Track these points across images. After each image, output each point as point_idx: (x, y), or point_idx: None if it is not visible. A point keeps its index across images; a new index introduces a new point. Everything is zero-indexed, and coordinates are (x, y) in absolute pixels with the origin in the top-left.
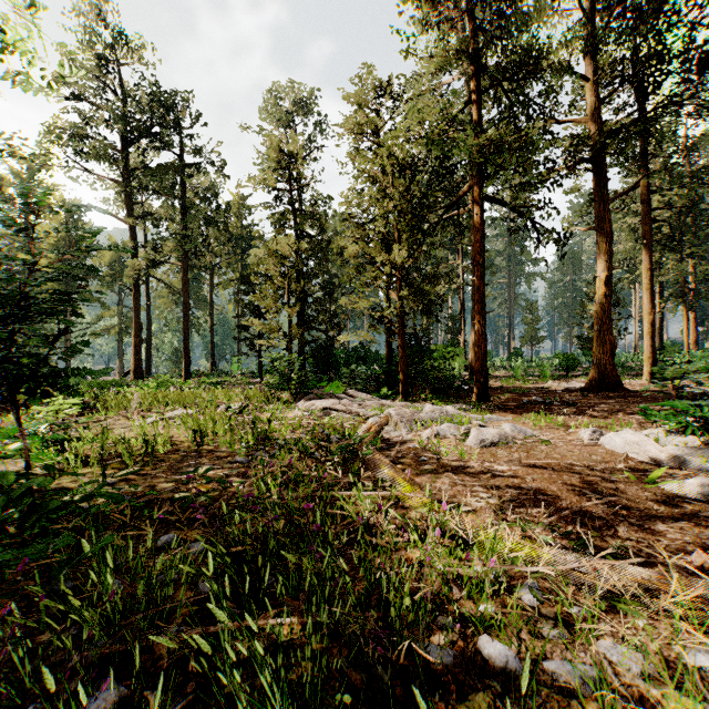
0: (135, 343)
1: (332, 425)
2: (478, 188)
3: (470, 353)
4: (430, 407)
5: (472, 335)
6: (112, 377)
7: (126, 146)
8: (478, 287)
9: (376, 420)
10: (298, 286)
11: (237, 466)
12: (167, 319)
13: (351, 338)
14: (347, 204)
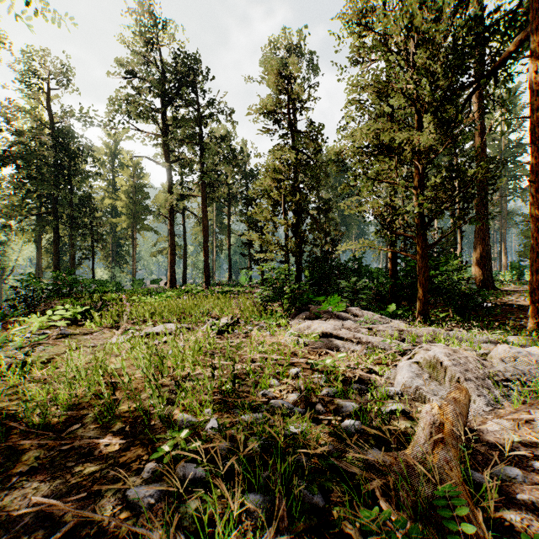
0: (170, 260)
1: (339, 375)
2: (535, 37)
3: (472, 267)
4: (506, 349)
5: (475, 247)
6: (156, 285)
7: (164, 108)
8: (535, 172)
9: (414, 371)
10: (294, 198)
11: (110, 537)
12: (200, 242)
13: (352, 247)
14: (347, 95)
